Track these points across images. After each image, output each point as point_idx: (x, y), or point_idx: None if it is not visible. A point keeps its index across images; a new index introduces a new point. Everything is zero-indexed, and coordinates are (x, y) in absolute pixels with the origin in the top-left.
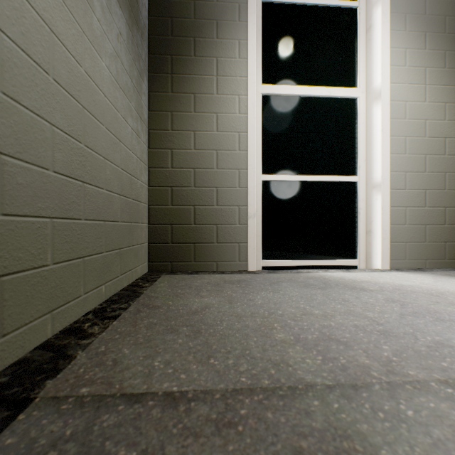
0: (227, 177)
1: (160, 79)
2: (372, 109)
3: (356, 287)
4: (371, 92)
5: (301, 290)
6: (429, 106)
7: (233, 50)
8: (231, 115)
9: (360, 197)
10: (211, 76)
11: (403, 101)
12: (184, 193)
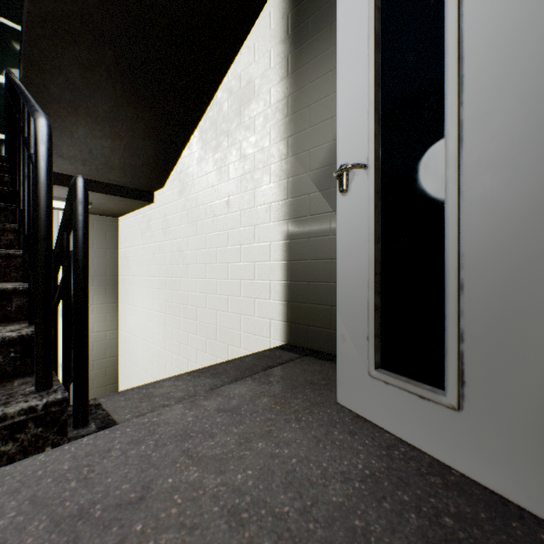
0: None
1: None
2: None
3: None
4: None
5: None
6: None
7: None
8: None
9: None
10: None
11: None
12: None
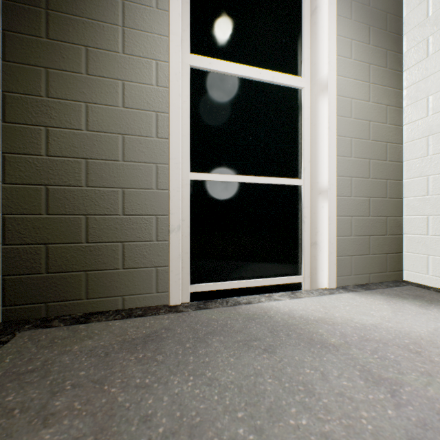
0: (140, 174)
1: (25, 14)
2: (318, 102)
3: (314, 339)
4: (317, 83)
5: (239, 360)
6: (373, 106)
7: None
8: (145, 86)
9: (304, 204)
10: (114, 25)
11: (349, 97)
12: (69, 194)
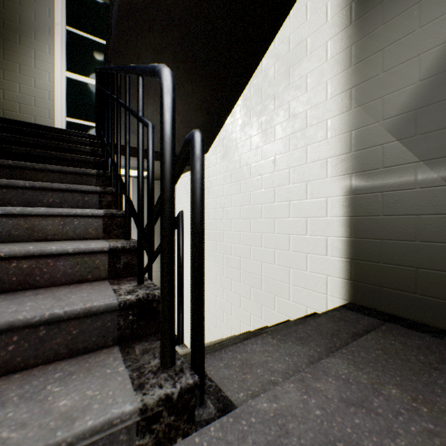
0: (42, 112)
1: None
2: None
3: None
4: None
5: None
6: None
7: (46, 49)
8: (44, 82)
9: None
10: (31, 58)
11: None
12: (13, 115)
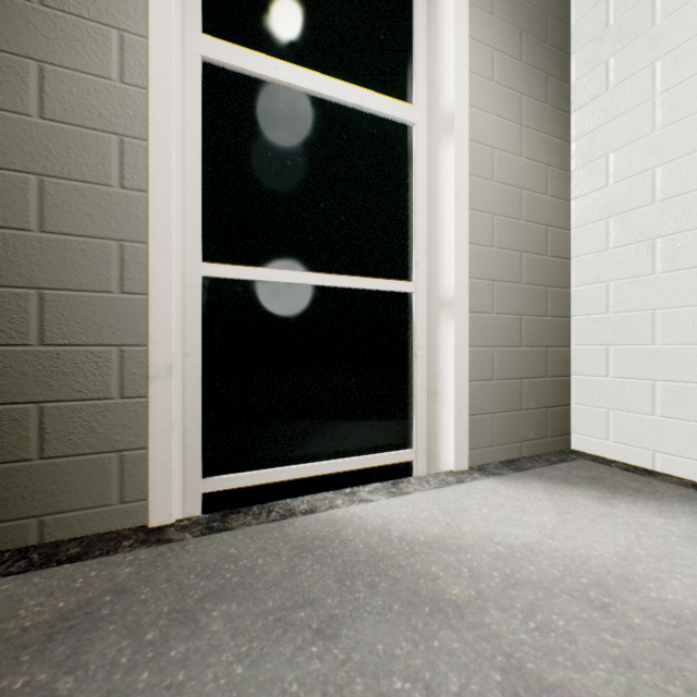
0: (81, 260)
1: None
2: (440, 151)
3: (420, 593)
4: (437, 117)
5: (255, 670)
6: (527, 165)
7: None
8: (94, 80)
9: (417, 325)
10: None
11: (489, 146)
12: None
